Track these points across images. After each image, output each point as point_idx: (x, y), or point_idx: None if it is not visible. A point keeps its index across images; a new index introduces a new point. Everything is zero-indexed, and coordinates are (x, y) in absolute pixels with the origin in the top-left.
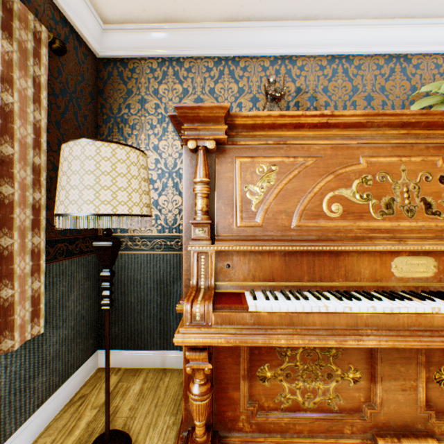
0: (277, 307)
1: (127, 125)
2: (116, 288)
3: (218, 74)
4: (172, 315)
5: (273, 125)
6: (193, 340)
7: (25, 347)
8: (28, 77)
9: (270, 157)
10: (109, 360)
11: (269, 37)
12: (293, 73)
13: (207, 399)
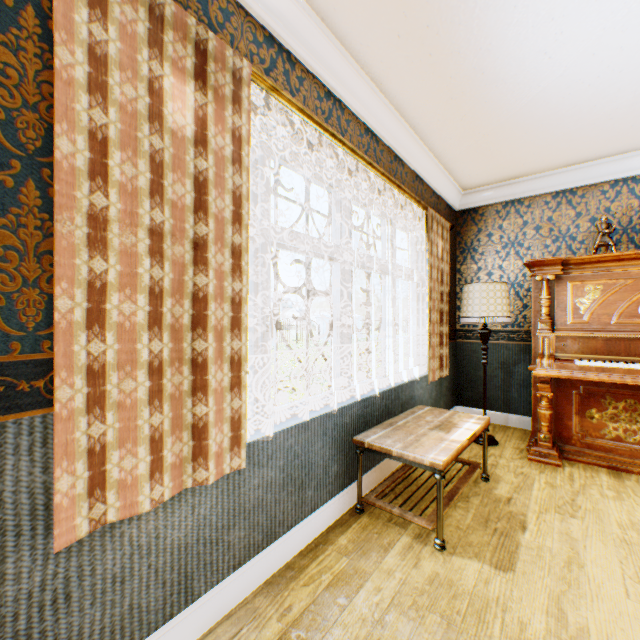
0: (593, 364)
1: (477, 253)
2: (469, 365)
3: (554, 205)
4: (513, 388)
5: (597, 261)
6: (542, 374)
7: (438, 382)
8: (445, 252)
9: (595, 280)
10: (485, 392)
11: (607, 168)
12: (636, 191)
13: (548, 411)
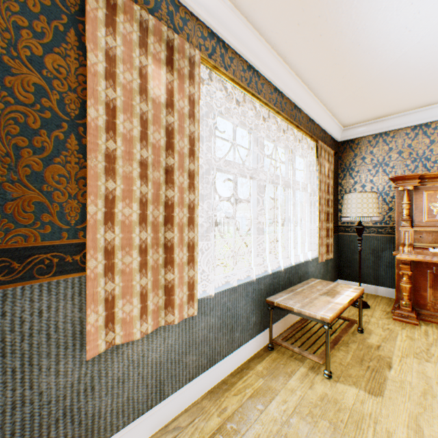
0: None
1: (354, 171)
2: (347, 251)
3: (413, 135)
4: (381, 268)
5: None
6: (403, 258)
7: (325, 262)
8: (330, 171)
9: None
10: (360, 270)
11: None
12: None
13: (408, 285)
